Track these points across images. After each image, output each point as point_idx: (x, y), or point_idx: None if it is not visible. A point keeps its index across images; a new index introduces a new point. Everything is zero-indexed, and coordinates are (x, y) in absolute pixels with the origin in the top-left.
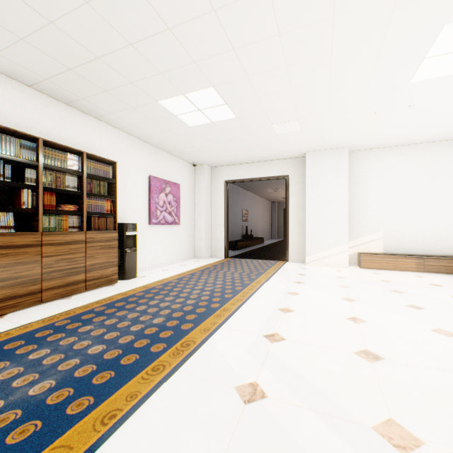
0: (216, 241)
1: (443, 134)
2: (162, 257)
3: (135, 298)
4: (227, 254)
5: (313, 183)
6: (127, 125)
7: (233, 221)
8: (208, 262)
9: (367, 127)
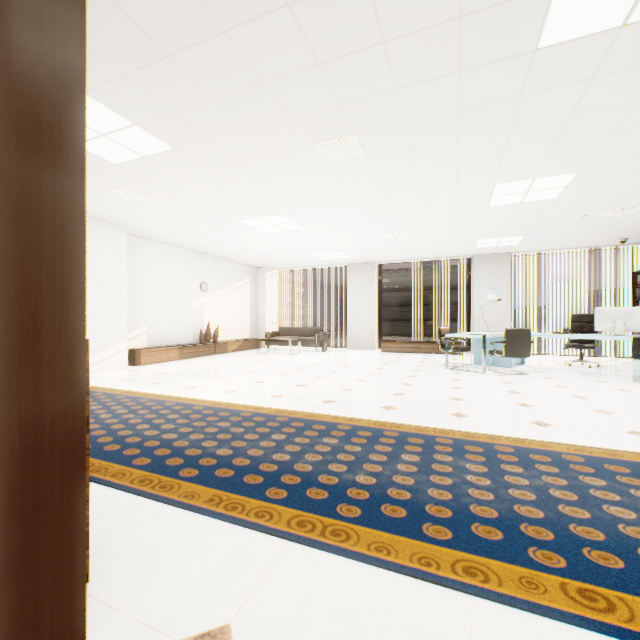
0: None
1: (194, 245)
2: None
3: (111, 446)
4: None
5: (90, 261)
6: None
7: None
8: None
9: (177, 225)
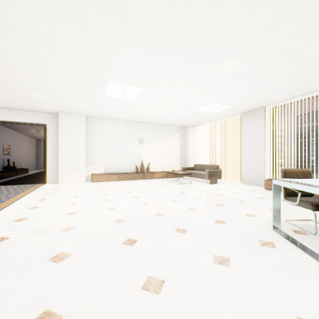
0: None
1: (127, 118)
2: None
3: None
4: None
5: (64, 132)
6: None
7: None
8: None
9: (92, 107)
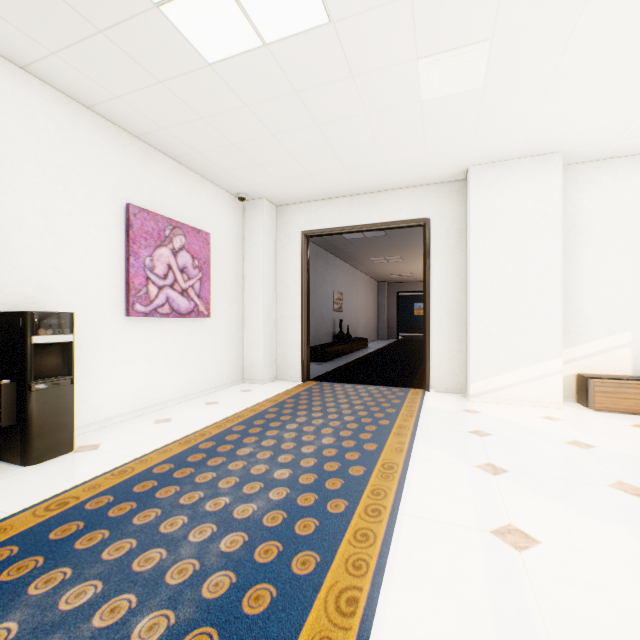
0: (285, 349)
1: None
2: (164, 388)
3: None
4: (307, 374)
5: (486, 231)
6: (40, 53)
7: (319, 310)
8: (267, 395)
9: None
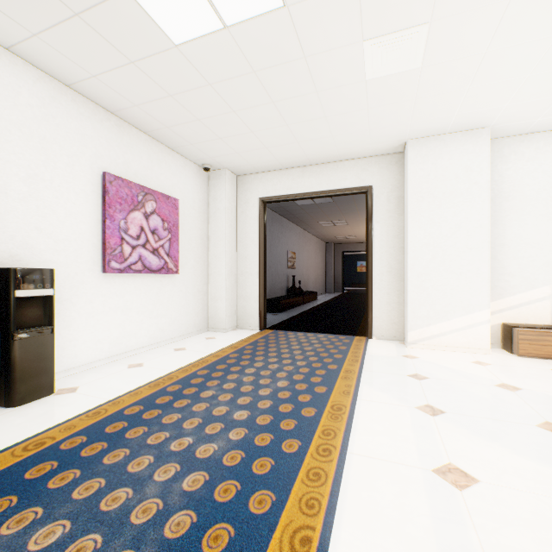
0: (245, 301)
1: None
2: (137, 336)
3: None
4: (264, 323)
5: (422, 197)
6: (23, 34)
7: (274, 267)
8: (229, 342)
9: None
